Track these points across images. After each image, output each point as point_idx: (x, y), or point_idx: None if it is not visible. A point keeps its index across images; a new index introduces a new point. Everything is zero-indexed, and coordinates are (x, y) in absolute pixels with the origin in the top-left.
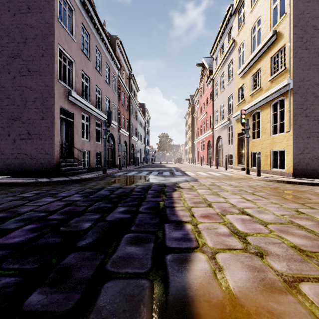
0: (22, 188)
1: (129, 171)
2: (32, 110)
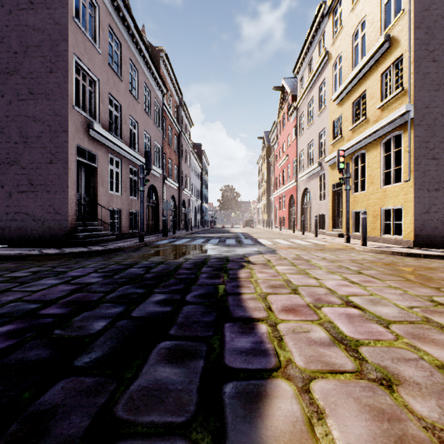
0: (15, 264)
1: (177, 239)
2: (36, 150)
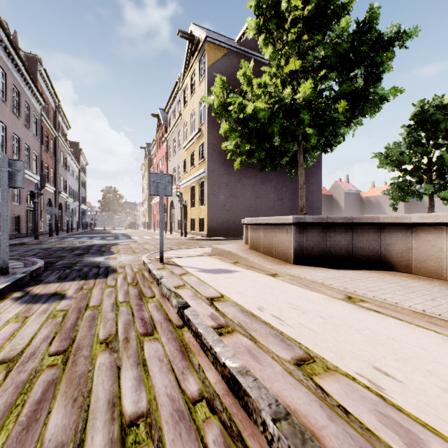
0: None
1: (64, 238)
2: None
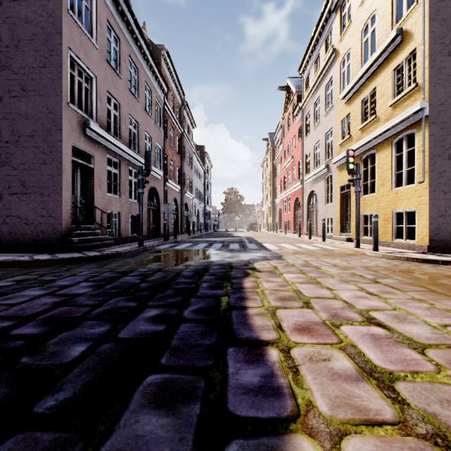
0: (1, 271)
1: (179, 243)
2: (28, 149)
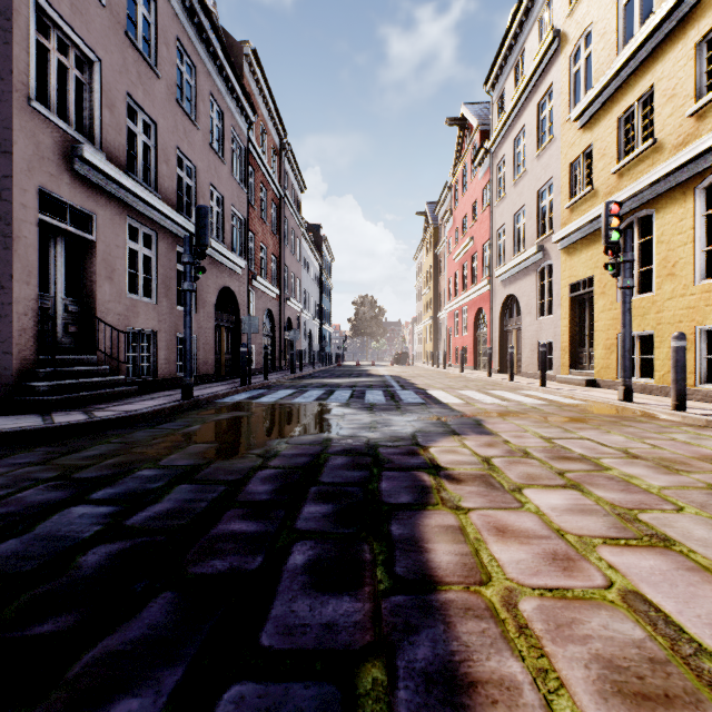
0: None
1: (270, 389)
2: None
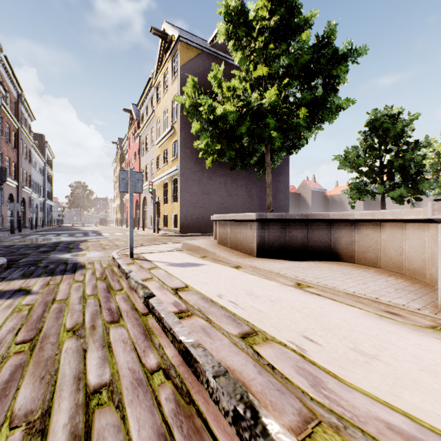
0: None
1: (27, 235)
2: None
